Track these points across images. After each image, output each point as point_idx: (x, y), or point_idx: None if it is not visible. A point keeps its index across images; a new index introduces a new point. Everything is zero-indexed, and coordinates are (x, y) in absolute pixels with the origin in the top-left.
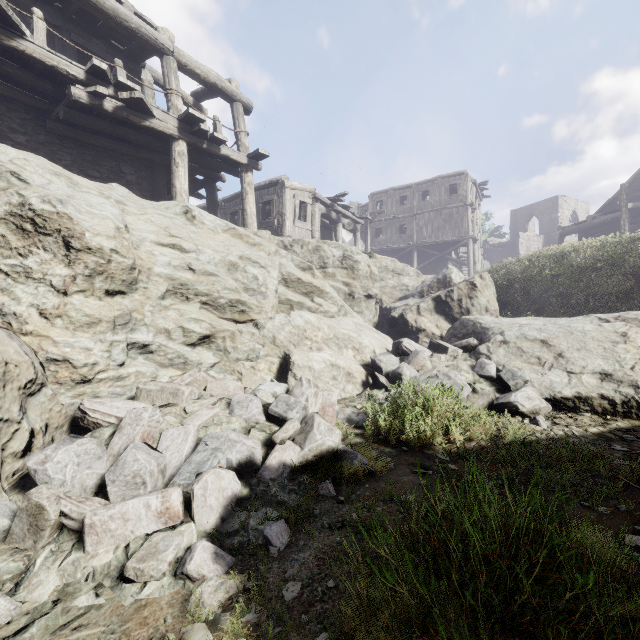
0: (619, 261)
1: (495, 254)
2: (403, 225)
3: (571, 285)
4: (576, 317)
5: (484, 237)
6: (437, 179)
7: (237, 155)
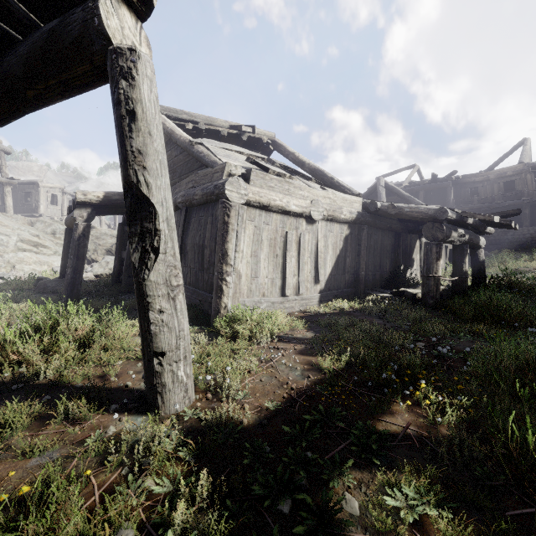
0: None
1: None
2: None
3: None
4: None
5: None
6: None
7: None
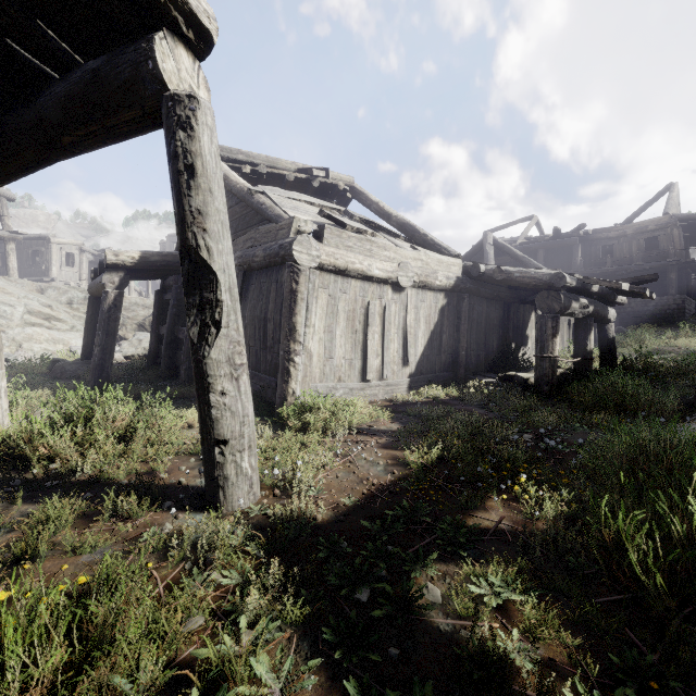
0: None
1: None
2: None
3: None
4: None
5: None
6: None
7: (1, 232)
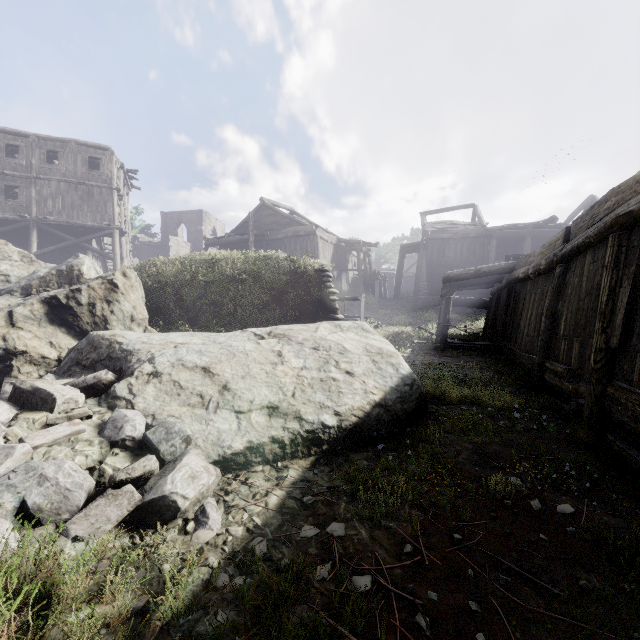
0: (259, 275)
1: (146, 253)
2: (13, 187)
3: (222, 294)
4: (234, 332)
5: (134, 232)
6: (71, 142)
7: None
